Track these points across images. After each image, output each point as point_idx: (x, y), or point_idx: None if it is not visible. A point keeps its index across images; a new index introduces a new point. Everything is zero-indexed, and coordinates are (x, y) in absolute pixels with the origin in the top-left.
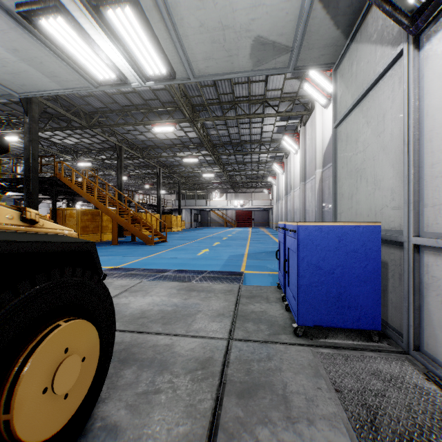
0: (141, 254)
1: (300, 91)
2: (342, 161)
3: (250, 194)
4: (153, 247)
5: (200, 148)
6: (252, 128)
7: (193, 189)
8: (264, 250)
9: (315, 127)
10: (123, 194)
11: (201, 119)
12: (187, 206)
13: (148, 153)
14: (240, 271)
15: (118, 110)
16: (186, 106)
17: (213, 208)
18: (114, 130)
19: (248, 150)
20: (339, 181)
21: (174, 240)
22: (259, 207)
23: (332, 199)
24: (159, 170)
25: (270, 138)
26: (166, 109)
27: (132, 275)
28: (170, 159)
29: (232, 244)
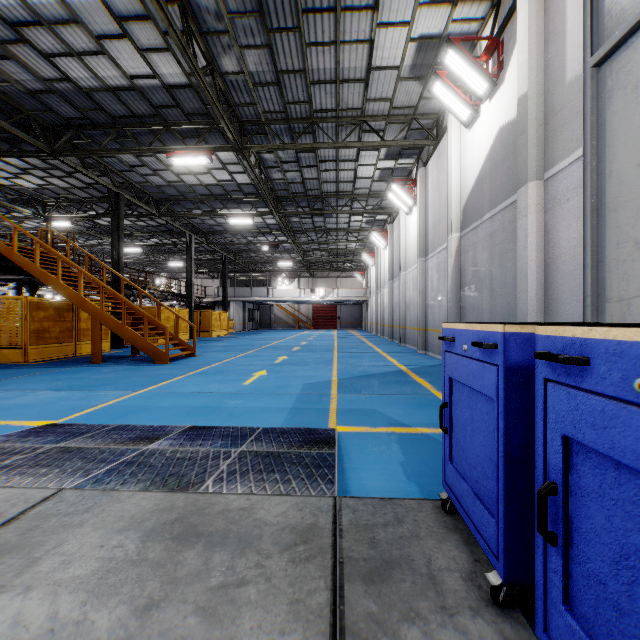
0: (134, 384)
1: (421, 105)
2: (639, 146)
3: (334, 280)
4: (166, 368)
5: (256, 203)
6: (340, 170)
7: (248, 271)
8: (364, 371)
9: (447, 163)
10: (116, 273)
11: (255, 147)
12: (238, 298)
13: (171, 209)
14: (328, 428)
15: (107, 124)
16: (230, 122)
17: (278, 300)
18: (106, 164)
19: (333, 207)
20: (616, 210)
21: (209, 353)
22: (348, 299)
23: (585, 261)
24: (189, 239)
25: (368, 189)
26: (193, 127)
27: (57, 460)
28: (209, 221)
29: (308, 359)
